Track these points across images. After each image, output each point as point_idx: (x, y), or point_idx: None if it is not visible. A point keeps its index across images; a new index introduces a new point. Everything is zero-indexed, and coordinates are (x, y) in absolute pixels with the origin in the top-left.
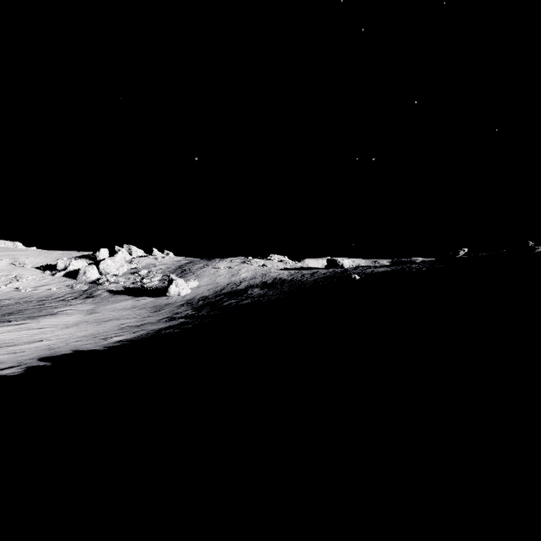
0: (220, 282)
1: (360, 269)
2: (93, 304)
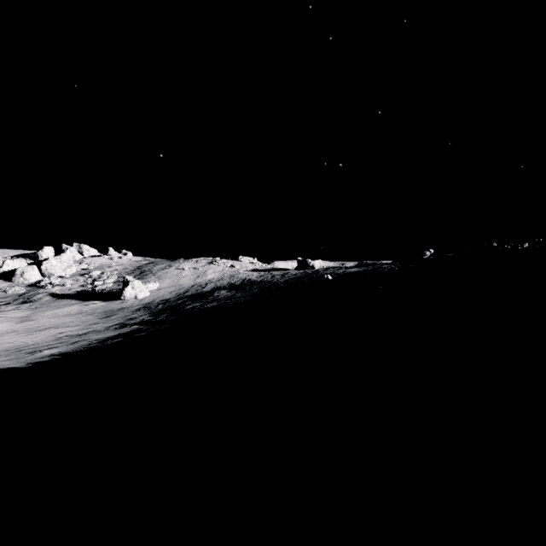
0: (183, 284)
1: (331, 270)
2: (29, 310)
